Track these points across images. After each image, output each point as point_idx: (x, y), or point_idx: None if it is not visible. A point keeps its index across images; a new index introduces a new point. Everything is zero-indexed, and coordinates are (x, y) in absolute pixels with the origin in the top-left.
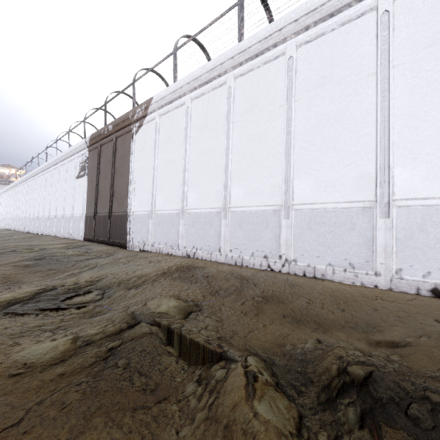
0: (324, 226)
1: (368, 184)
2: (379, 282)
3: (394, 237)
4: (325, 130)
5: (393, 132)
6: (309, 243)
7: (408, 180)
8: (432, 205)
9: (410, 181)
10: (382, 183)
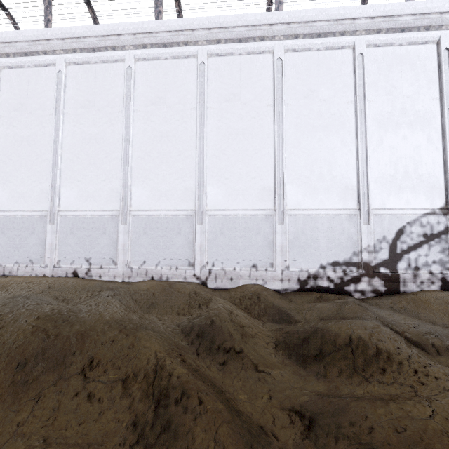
0: (14, 231)
1: (46, 198)
2: (46, 272)
3: (58, 238)
4: (20, 149)
5: (62, 161)
6: (2, 246)
7: (68, 197)
8: (77, 216)
9: (69, 198)
10: (53, 198)
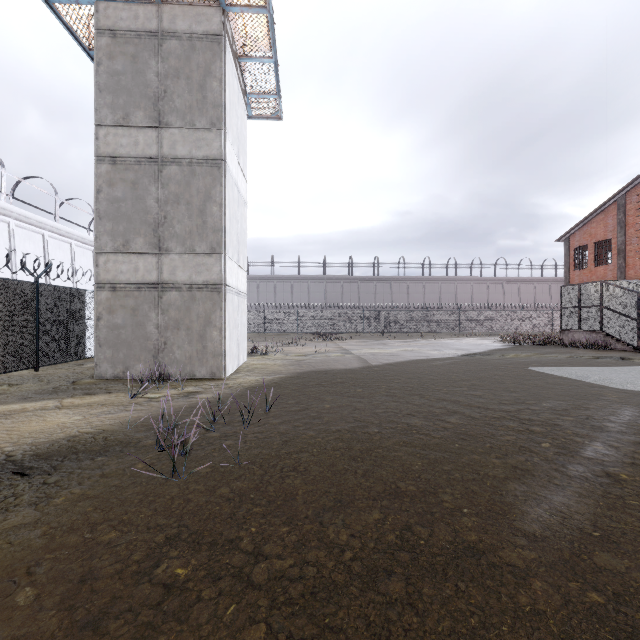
0: None
1: None
2: None
3: None
4: None
5: None
6: None
7: None
8: None
9: None
10: None
